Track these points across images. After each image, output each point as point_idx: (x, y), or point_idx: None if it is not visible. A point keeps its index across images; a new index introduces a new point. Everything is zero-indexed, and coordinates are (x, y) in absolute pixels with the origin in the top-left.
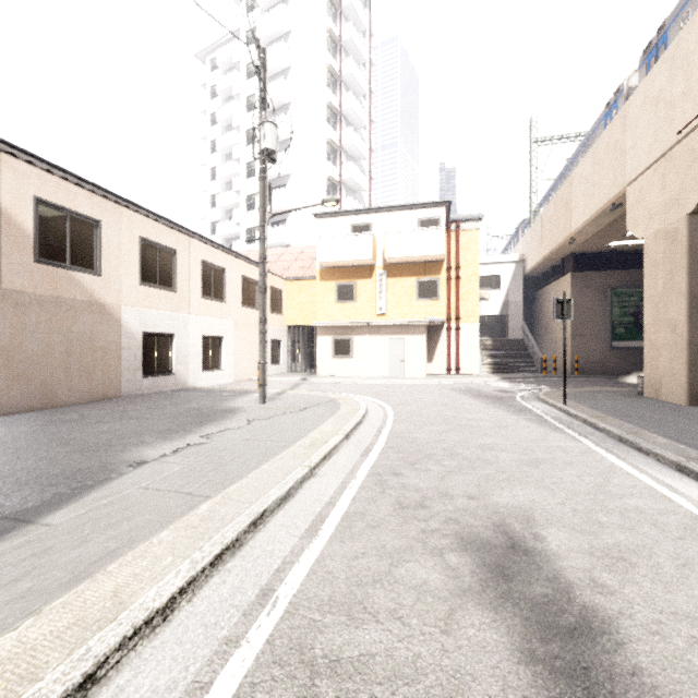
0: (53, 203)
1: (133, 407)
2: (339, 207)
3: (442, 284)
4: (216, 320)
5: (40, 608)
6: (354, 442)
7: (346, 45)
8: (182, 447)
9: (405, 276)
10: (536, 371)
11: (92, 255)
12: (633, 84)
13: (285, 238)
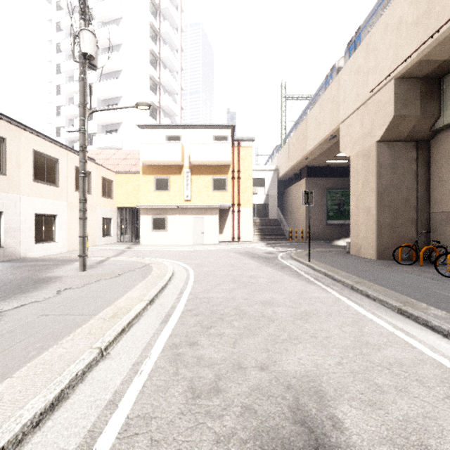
0: None
1: None
2: None
3: (229, 181)
4: (49, 200)
5: None
6: (158, 306)
7: (164, 12)
8: None
9: (204, 174)
10: (285, 238)
11: None
12: (340, 65)
13: (117, 143)
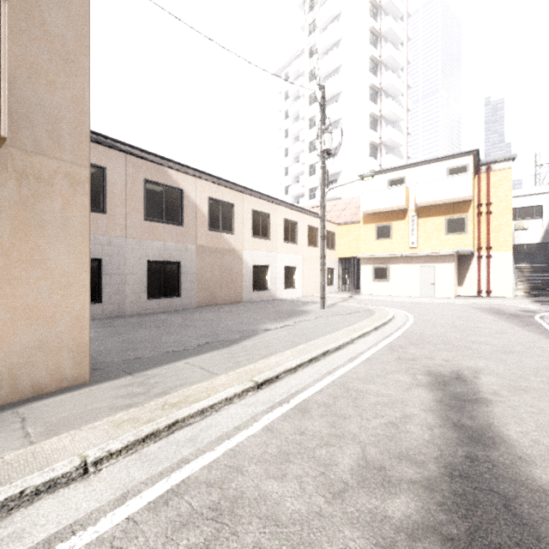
0: (215, 198)
1: (251, 307)
2: (380, 163)
3: (470, 220)
4: (292, 256)
5: (255, 362)
6: (380, 332)
7: (385, 34)
8: (283, 326)
9: (434, 216)
10: None
11: (230, 223)
12: None
13: (336, 193)
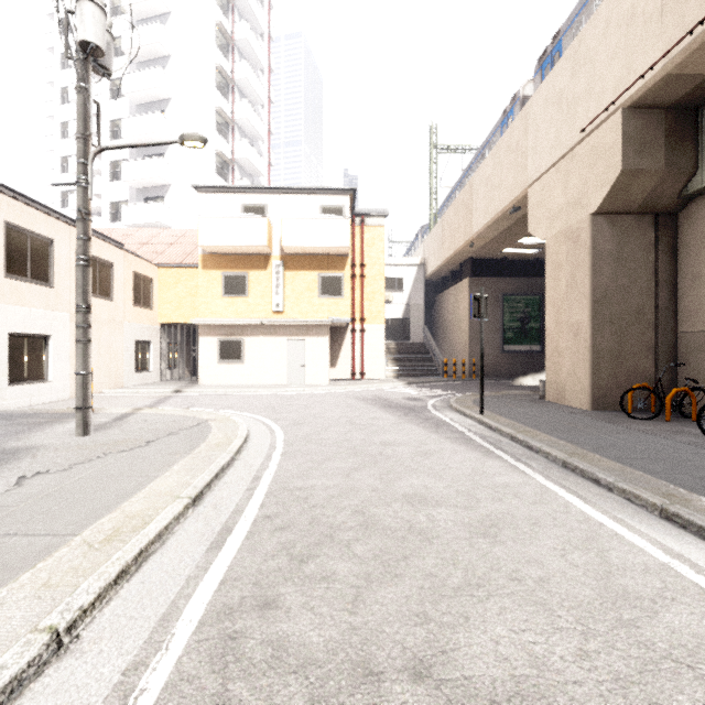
0: None
1: None
2: None
3: (346, 280)
4: (36, 310)
5: None
6: (208, 509)
7: (240, 6)
8: None
9: (306, 269)
10: (437, 374)
11: None
12: (527, 93)
13: (162, 218)
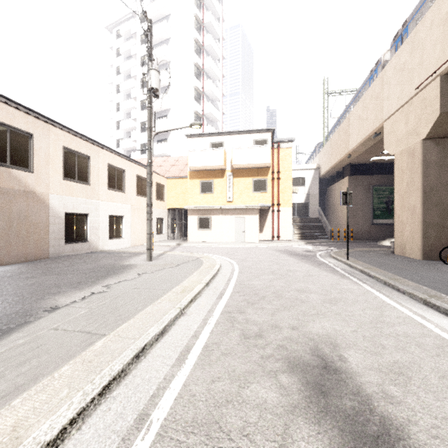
0: None
1: (57, 265)
2: (202, 131)
3: (269, 182)
4: (118, 204)
5: None
6: (212, 288)
7: (207, 26)
8: (88, 295)
9: (245, 177)
10: (327, 238)
11: (27, 158)
12: (386, 58)
13: (166, 151)
